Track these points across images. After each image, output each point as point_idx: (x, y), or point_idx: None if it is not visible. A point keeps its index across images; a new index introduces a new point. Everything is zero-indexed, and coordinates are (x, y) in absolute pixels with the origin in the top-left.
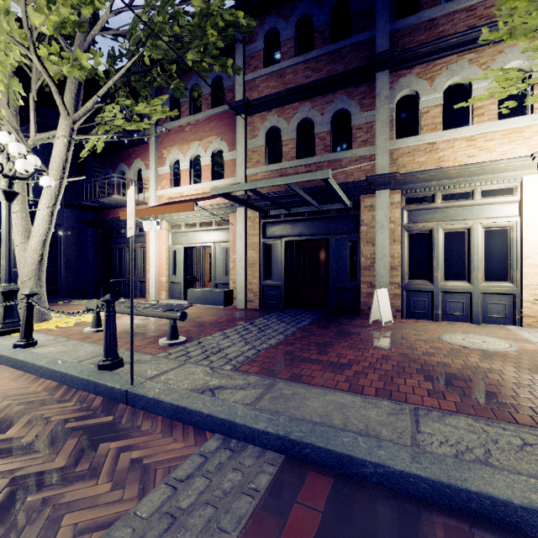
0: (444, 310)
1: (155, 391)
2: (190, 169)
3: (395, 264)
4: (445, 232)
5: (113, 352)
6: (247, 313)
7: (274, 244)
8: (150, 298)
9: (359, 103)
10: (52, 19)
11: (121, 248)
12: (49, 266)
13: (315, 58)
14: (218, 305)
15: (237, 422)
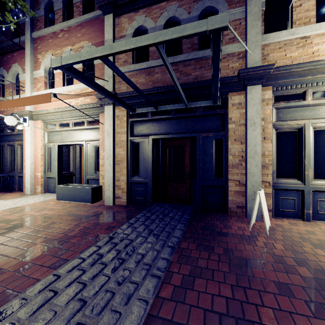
0: (314, 209)
1: None
2: (63, 72)
3: (265, 162)
4: (314, 130)
5: None
6: (112, 213)
7: (141, 142)
8: (26, 192)
9: (227, 1)
10: None
11: (2, 146)
12: None
13: None
14: (85, 202)
15: None
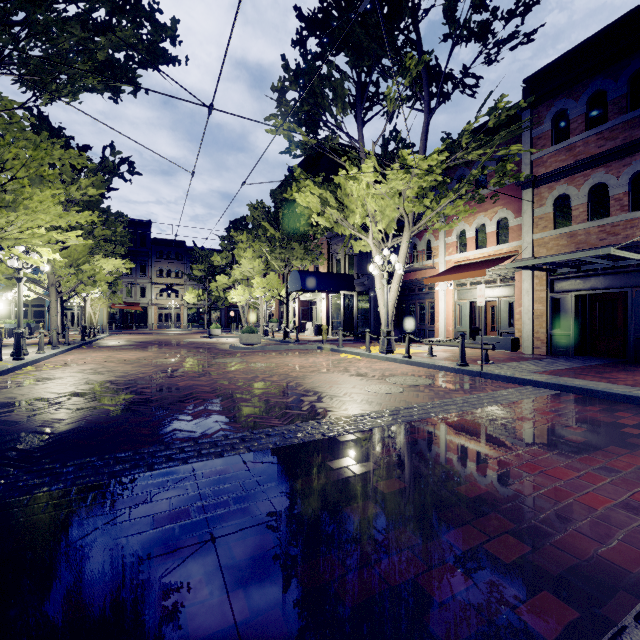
0: None
1: (494, 372)
2: (475, 236)
3: None
4: None
5: (464, 359)
6: (534, 356)
7: (562, 298)
8: None
9: None
10: (415, 190)
11: (412, 303)
12: (361, 318)
13: (609, 128)
14: (504, 350)
15: (539, 381)
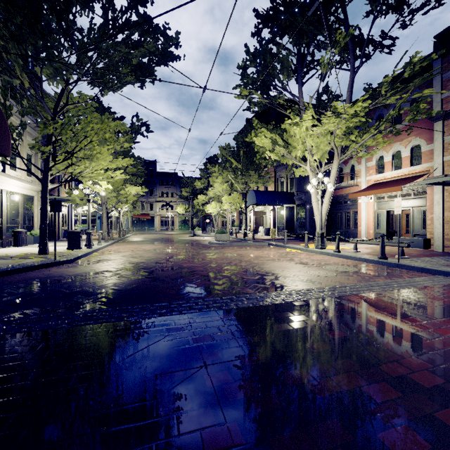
0: None
1: (410, 264)
2: (391, 161)
3: None
4: None
5: (384, 254)
6: (445, 253)
7: None
8: None
9: None
10: (343, 129)
11: (339, 212)
12: (299, 223)
13: None
14: (417, 248)
15: (449, 271)
